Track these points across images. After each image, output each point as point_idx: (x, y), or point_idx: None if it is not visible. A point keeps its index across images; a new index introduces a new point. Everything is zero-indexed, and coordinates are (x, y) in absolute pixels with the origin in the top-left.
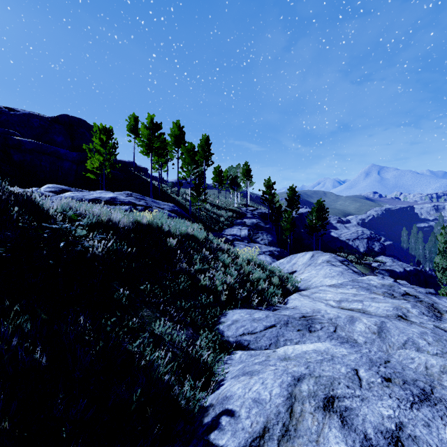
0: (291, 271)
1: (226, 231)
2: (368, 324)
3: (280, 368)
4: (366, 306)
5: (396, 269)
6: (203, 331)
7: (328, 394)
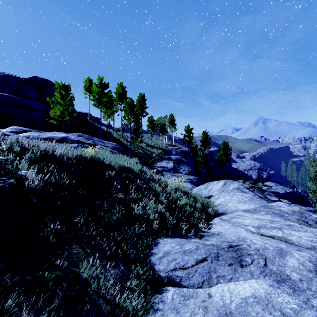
0: (208, 195)
1: (157, 164)
2: (301, 260)
3: None
4: (286, 235)
5: (280, 191)
6: (135, 265)
7: None
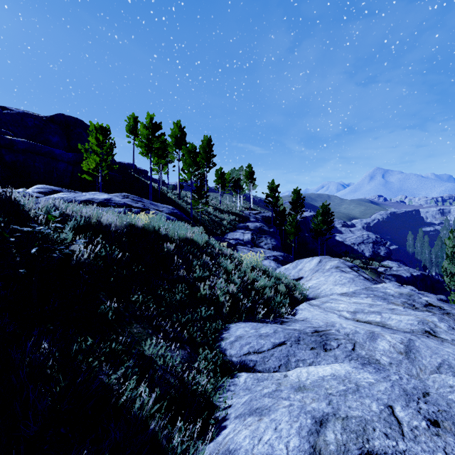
0: (297, 277)
1: (229, 235)
2: (392, 342)
3: (295, 403)
4: (385, 319)
5: (403, 274)
6: (202, 349)
7: (363, 449)
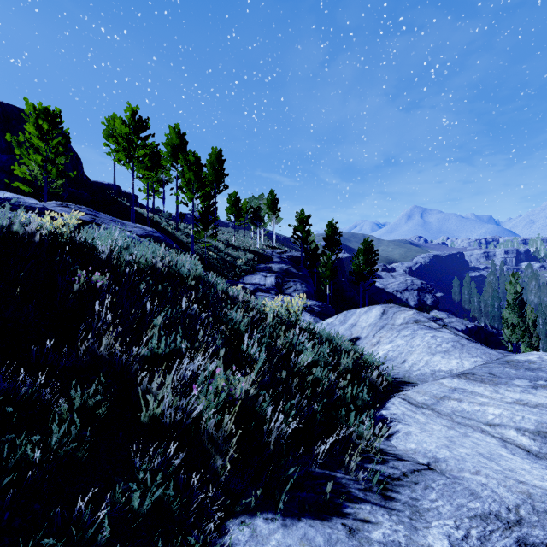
0: (350, 337)
1: (245, 279)
2: None
3: None
4: None
5: (457, 327)
6: None
7: None
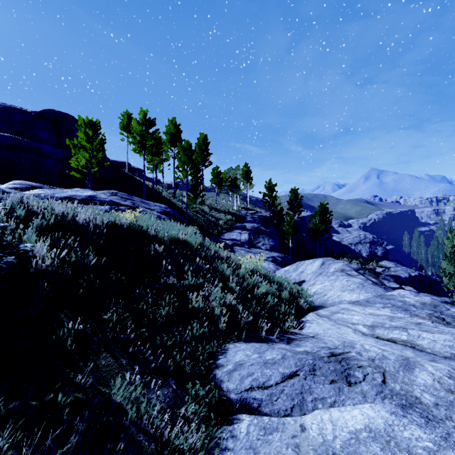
0: (299, 280)
1: (225, 235)
2: (437, 375)
3: None
4: (414, 338)
5: (401, 275)
6: (192, 382)
7: None
